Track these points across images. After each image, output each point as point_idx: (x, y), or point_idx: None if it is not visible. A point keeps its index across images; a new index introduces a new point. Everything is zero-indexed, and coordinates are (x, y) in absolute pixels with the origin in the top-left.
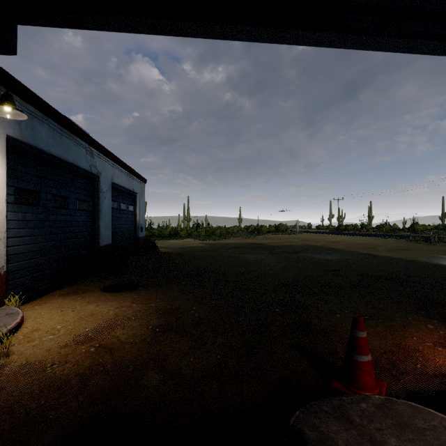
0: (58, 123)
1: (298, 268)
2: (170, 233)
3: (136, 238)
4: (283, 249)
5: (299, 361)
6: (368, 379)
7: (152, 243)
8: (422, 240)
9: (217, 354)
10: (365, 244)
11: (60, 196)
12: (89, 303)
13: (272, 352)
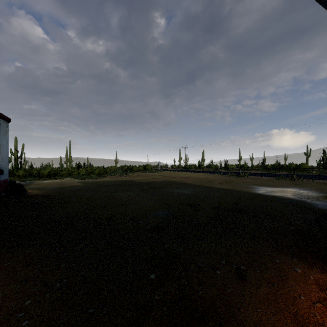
0: None
1: (165, 205)
2: (49, 173)
3: None
4: (150, 185)
5: None
6: None
7: (19, 186)
8: (236, 175)
9: None
10: (205, 178)
11: None
12: None
13: None
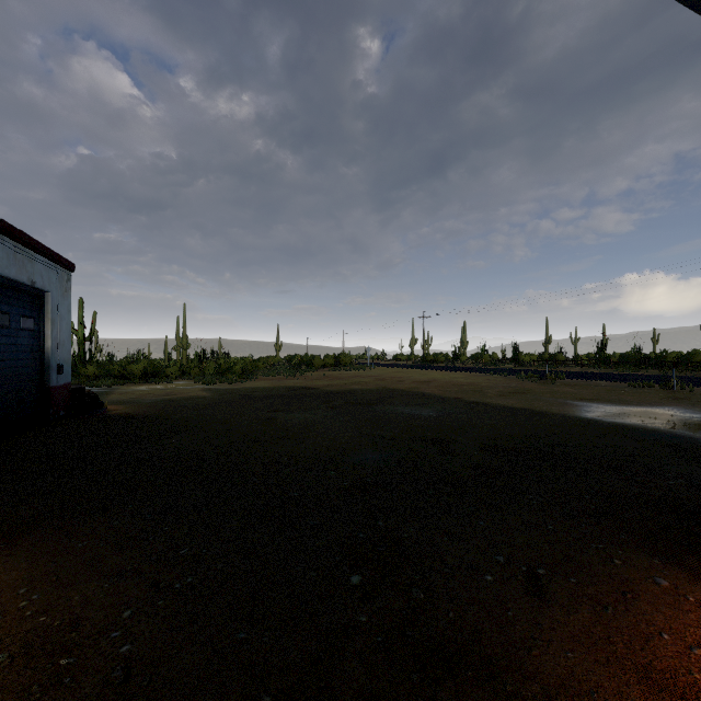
0: None
1: (381, 440)
2: (145, 372)
3: (43, 389)
4: (349, 397)
5: None
6: None
7: (91, 396)
8: (537, 376)
9: None
10: (467, 384)
11: None
12: None
13: None
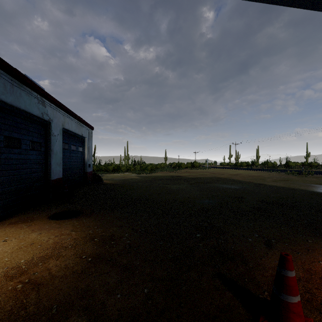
0: (9, 74)
1: (211, 196)
2: (113, 169)
3: (84, 173)
4: (198, 180)
5: (223, 293)
6: (299, 321)
7: (98, 176)
8: (297, 173)
9: (144, 287)
10: (257, 176)
11: (12, 137)
12: (33, 231)
13: (197, 283)
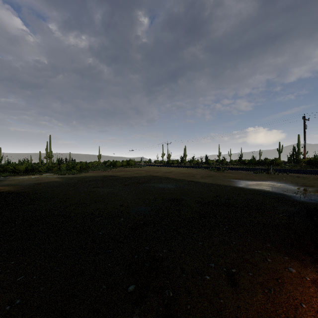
0: None
1: (148, 200)
2: (26, 169)
3: None
4: (133, 180)
5: None
6: None
7: None
8: (216, 169)
9: None
10: (187, 173)
11: None
12: None
13: None
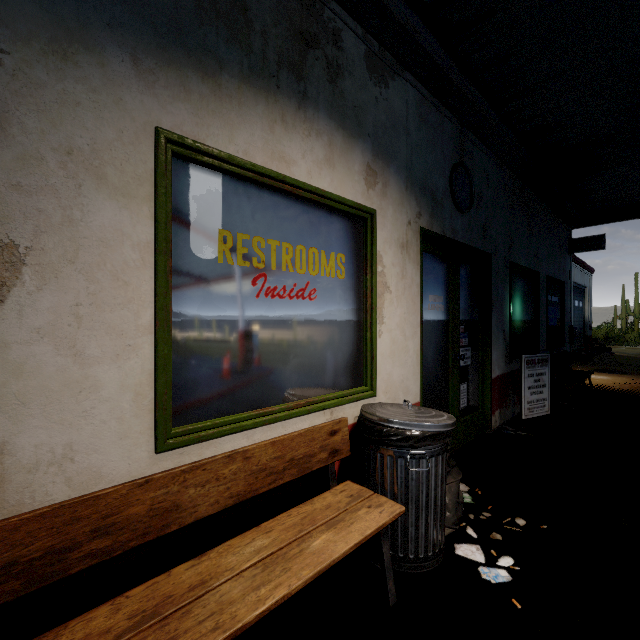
0: None
1: None
2: (605, 336)
3: (584, 337)
4: None
5: None
6: None
7: (601, 344)
8: None
9: None
10: None
11: None
12: (595, 374)
13: None
